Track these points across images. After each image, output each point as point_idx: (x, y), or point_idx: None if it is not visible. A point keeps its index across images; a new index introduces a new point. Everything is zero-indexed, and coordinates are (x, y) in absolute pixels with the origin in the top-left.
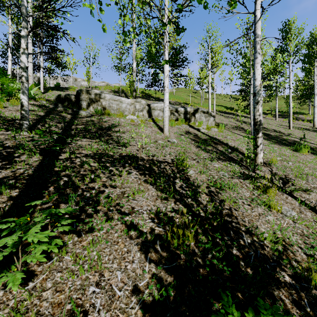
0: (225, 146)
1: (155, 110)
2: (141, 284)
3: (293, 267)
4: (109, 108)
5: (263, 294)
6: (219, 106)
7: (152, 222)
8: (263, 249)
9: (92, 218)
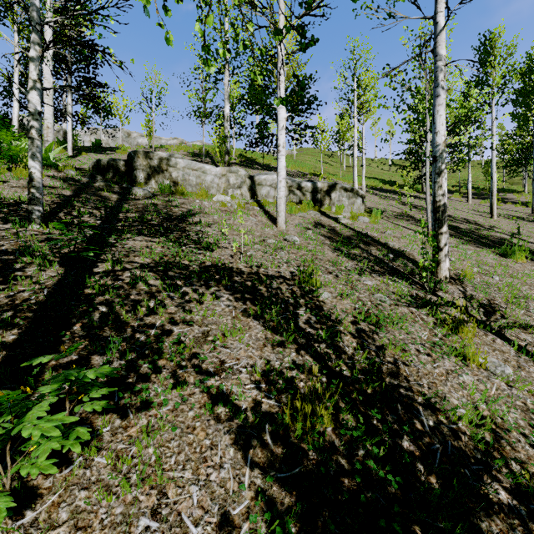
0: (382, 249)
1: (263, 186)
2: (236, 510)
3: (514, 473)
4: (184, 182)
5: (462, 530)
6: (371, 179)
7: (256, 389)
8: (456, 438)
9: (148, 382)
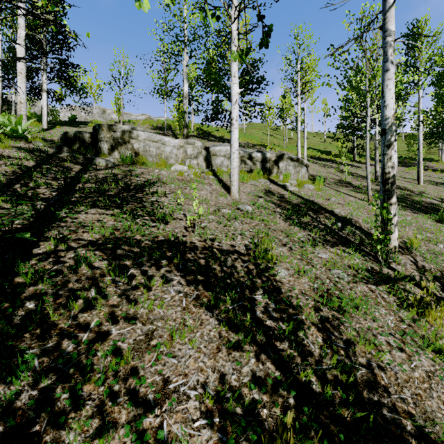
0: (330, 217)
1: (217, 157)
2: None
3: None
4: (145, 153)
5: None
6: (310, 149)
7: (207, 428)
8: None
9: (62, 428)
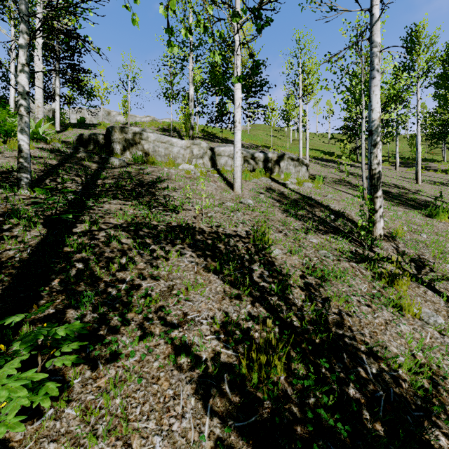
0: (325, 210)
1: (222, 157)
2: None
3: None
4: (154, 153)
5: None
6: (313, 151)
7: (216, 340)
8: (398, 385)
9: (118, 333)
